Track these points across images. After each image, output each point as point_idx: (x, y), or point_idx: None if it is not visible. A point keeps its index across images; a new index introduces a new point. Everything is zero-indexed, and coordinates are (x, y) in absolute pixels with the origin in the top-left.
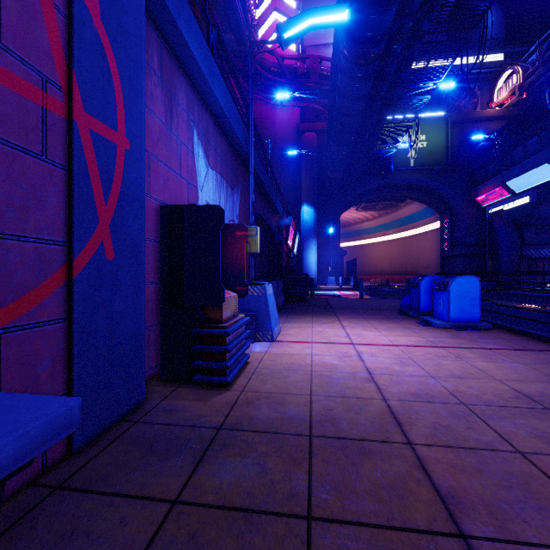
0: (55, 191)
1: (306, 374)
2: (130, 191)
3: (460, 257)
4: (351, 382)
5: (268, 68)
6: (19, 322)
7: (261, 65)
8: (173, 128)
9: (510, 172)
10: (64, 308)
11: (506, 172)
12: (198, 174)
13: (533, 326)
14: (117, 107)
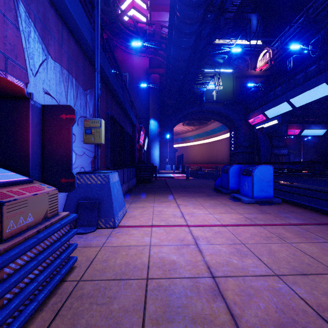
0: None
1: (139, 288)
2: None
3: (240, 154)
4: (195, 303)
5: (127, 26)
6: None
7: (122, 24)
8: None
9: (266, 106)
10: None
11: (264, 106)
12: (29, 55)
13: (297, 198)
14: None
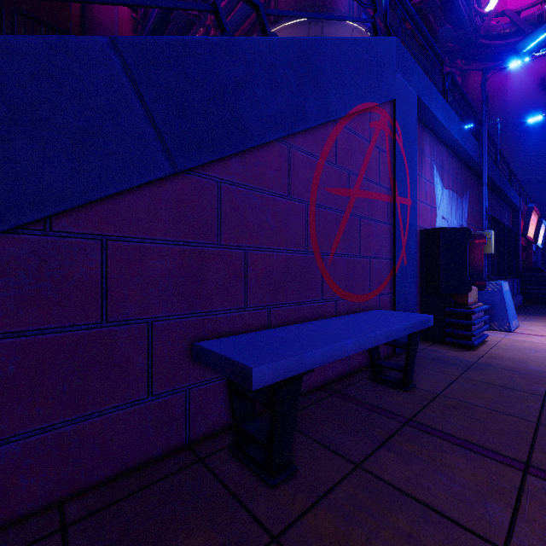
0: (390, 236)
1: None
2: (411, 227)
3: None
4: None
5: (496, 34)
6: (382, 292)
7: (486, 36)
8: (422, 174)
9: None
10: (391, 288)
11: None
12: (436, 197)
13: None
14: (407, 186)
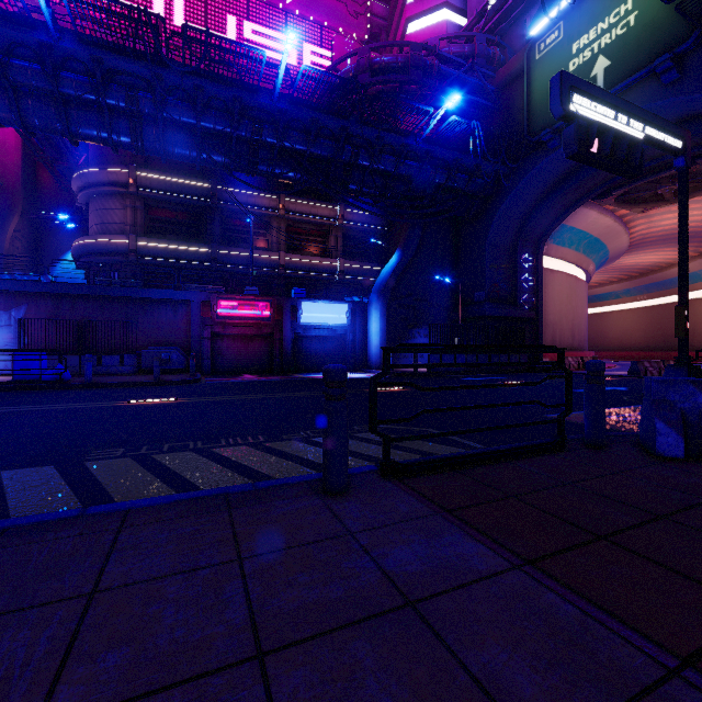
0: None
1: None
2: None
3: None
4: None
5: None
6: None
7: None
8: None
9: None
10: None
11: None
12: None
13: None
14: None
